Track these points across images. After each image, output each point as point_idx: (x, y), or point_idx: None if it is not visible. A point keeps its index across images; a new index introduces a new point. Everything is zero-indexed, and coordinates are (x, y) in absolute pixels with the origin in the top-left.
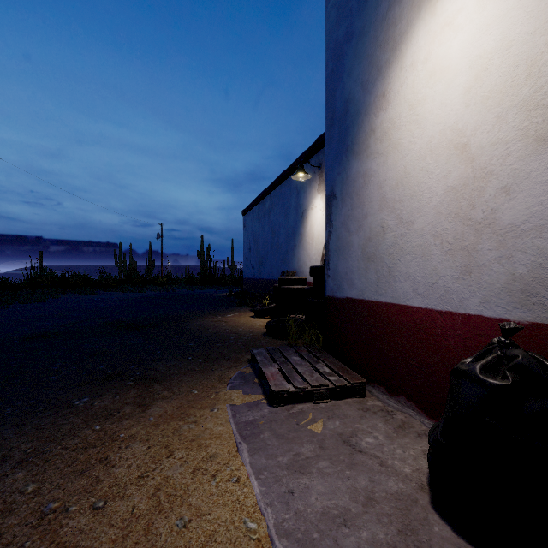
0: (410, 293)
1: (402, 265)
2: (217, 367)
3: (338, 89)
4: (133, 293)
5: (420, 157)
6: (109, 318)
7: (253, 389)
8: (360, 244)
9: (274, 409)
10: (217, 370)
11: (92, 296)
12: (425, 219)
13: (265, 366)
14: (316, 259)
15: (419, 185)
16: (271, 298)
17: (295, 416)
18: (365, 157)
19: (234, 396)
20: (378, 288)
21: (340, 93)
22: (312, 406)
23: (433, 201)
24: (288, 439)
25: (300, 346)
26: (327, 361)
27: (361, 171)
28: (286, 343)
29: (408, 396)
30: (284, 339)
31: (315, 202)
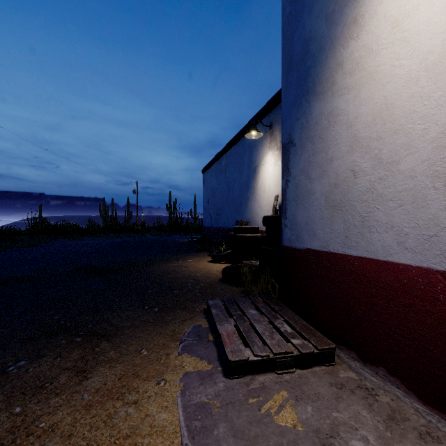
0: (393, 247)
1: (382, 214)
2: (172, 319)
3: (297, 31)
4: (112, 238)
5: (410, 81)
6: (82, 263)
7: (207, 350)
8: (324, 191)
9: (230, 383)
10: (172, 322)
11: (78, 241)
12: (417, 156)
13: (221, 322)
14: (267, 209)
15: (407, 116)
16: (226, 244)
17: (256, 395)
18: (329, 95)
19: (185, 362)
20: (346, 239)
21: (299, 35)
22: (274, 378)
23: (431, 133)
24: (250, 440)
25: (255, 294)
26: (286, 316)
27: (325, 112)
28: (241, 291)
29: (390, 370)
30: (239, 285)
31: (266, 158)
